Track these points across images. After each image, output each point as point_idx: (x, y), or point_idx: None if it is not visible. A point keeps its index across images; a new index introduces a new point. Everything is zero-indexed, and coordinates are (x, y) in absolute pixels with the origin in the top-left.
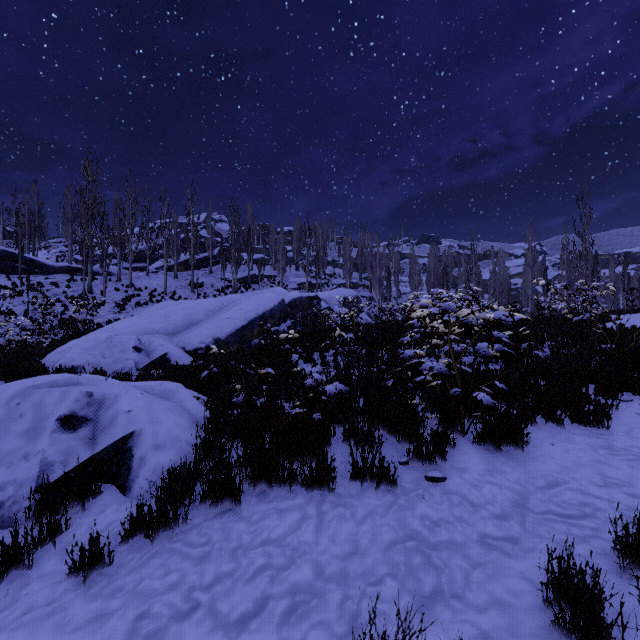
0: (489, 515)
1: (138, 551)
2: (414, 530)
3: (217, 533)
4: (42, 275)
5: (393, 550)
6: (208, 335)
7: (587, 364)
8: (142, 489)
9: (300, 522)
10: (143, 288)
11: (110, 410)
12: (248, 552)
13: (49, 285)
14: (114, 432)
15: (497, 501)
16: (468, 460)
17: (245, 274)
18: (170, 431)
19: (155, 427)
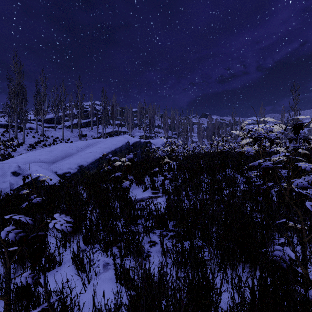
0: None
1: None
2: None
3: None
4: None
5: None
6: (75, 163)
7: None
8: None
9: None
10: (50, 136)
11: None
12: None
13: None
14: None
15: None
16: None
17: (111, 130)
18: None
19: None
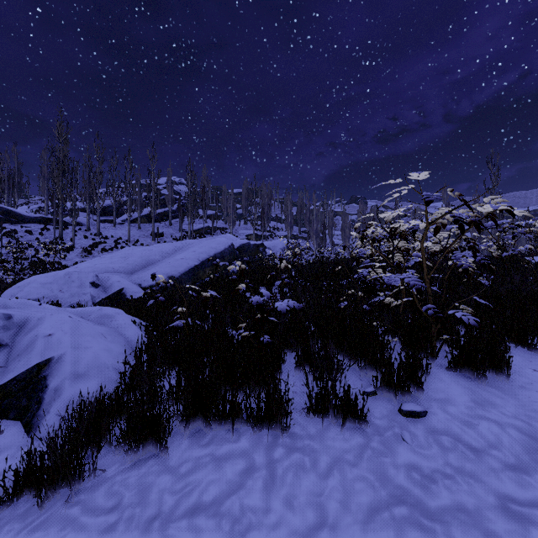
0: (500, 465)
1: (20, 519)
2: (401, 488)
3: (131, 492)
4: (18, 224)
5: (377, 521)
6: (163, 273)
7: (534, 291)
8: (51, 427)
9: (244, 476)
10: (109, 236)
11: (29, 334)
12: (168, 526)
13: (24, 232)
14: (28, 359)
15: (504, 444)
16: (448, 389)
17: (200, 226)
18: (96, 357)
19: (78, 353)
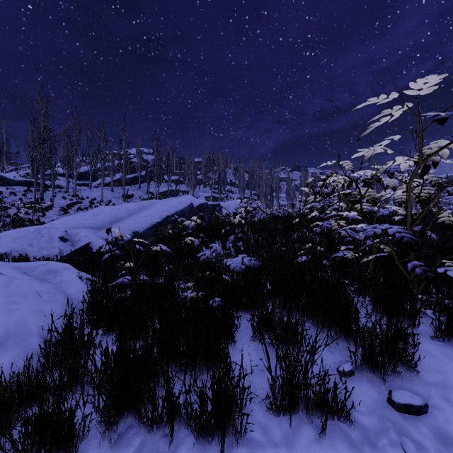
0: None
1: None
2: None
3: None
4: (4, 186)
5: None
6: (128, 229)
7: None
8: None
9: None
10: (85, 197)
11: None
12: None
13: (8, 194)
14: None
15: None
16: (444, 368)
17: (165, 189)
18: (20, 322)
19: None
